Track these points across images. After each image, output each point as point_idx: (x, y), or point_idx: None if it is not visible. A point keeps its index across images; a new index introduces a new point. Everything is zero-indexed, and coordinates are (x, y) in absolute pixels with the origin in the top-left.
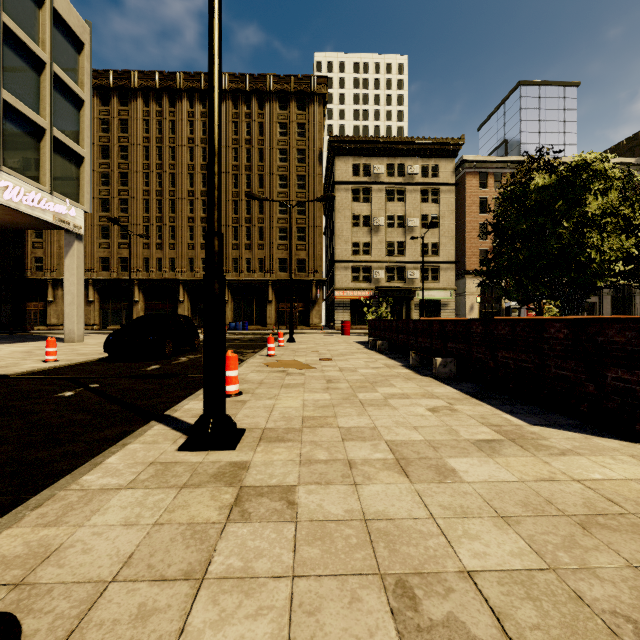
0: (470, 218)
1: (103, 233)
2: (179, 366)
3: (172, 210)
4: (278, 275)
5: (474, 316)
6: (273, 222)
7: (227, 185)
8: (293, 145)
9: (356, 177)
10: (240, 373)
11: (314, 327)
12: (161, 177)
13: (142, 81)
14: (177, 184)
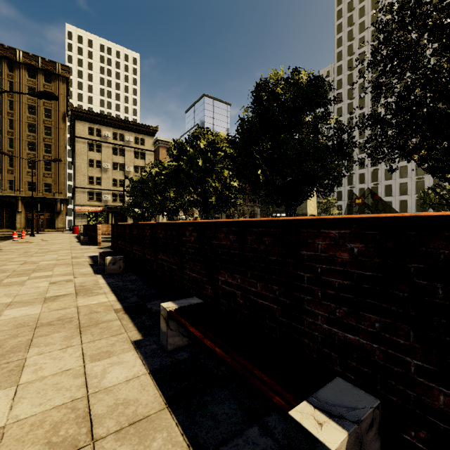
0: None
1: None
2: None
3: None
4: (27, 193)
5: None
6: (23, 155)
7: None
8: (41, 104)
9: (91, 136)
10: None
11: (59, 229)
12: None
13: None
14: None
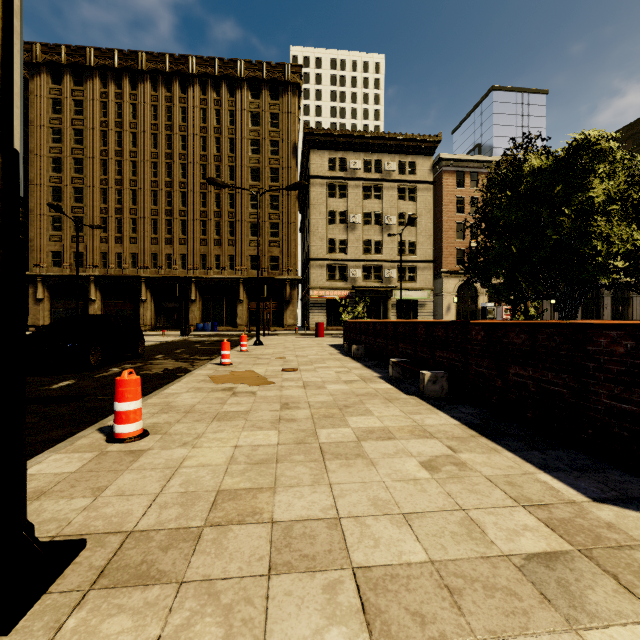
0: (447, 217)
1: (54, 225)
2: (99, 381)
3: (133, 201)
4: (250, 273)
5: (451, 316)
6: (244, 217)
7: (194, 176)
8: (266, 136)
9: (332, 172)
10: (170, 393)
11: (288, 328)
12: (121, 165)
13: (99, 59)
14: (139, 173)
